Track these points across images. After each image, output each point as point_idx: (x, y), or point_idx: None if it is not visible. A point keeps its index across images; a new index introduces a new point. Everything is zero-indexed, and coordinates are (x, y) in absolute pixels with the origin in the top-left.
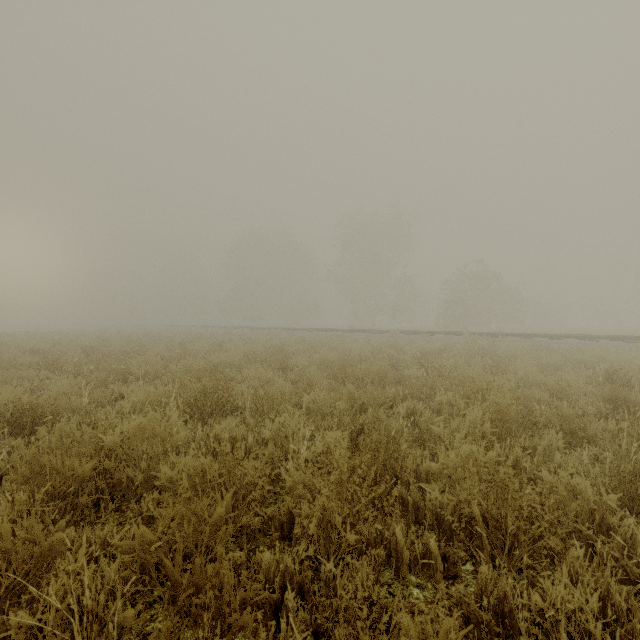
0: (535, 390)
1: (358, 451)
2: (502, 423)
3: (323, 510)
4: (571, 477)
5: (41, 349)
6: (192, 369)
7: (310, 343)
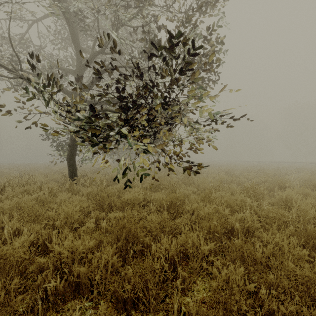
0: None
1: None
2: (298, 171)
3: None
4: None
5: None
6: (242, 167)
7: (268, 165)
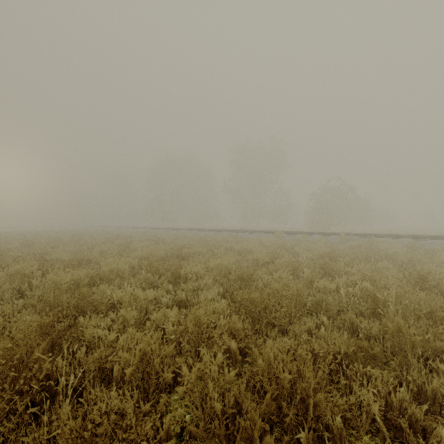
0: None
1: None
2: None
3: None
4: None
5: None
6: (60, 286)
7: (209, 243)
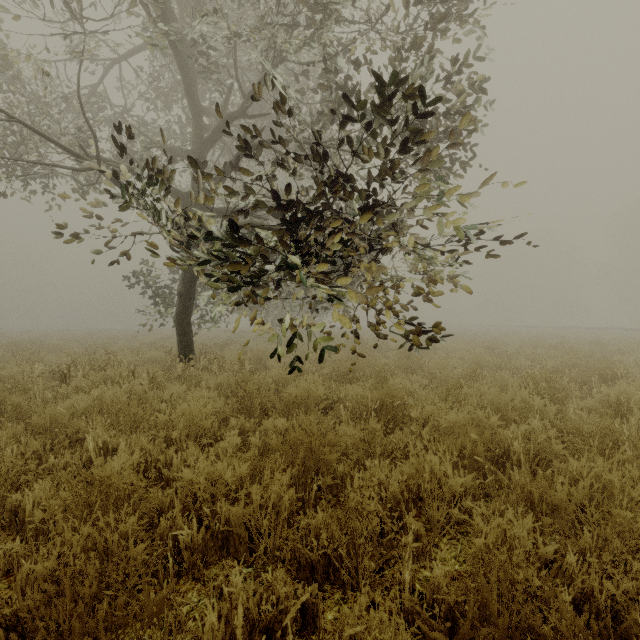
0: None
1: None
2: None
3: None
4: None
5: None
6: (520, 339)
7: (576, 335)
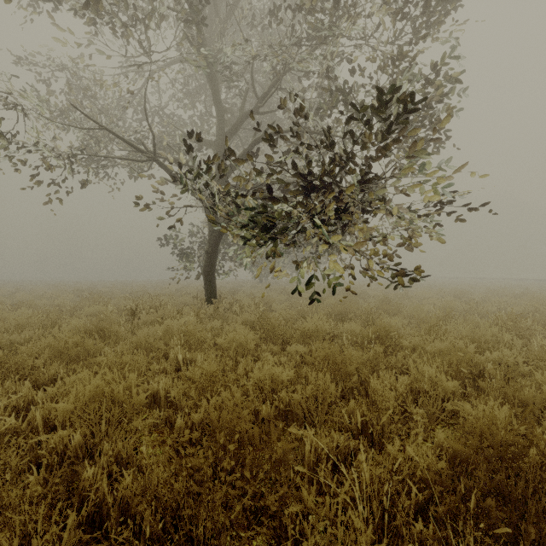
0: None
1: None
2: None
3: None
4: None
5: None
6: (485, 289)
7: (538, 286)
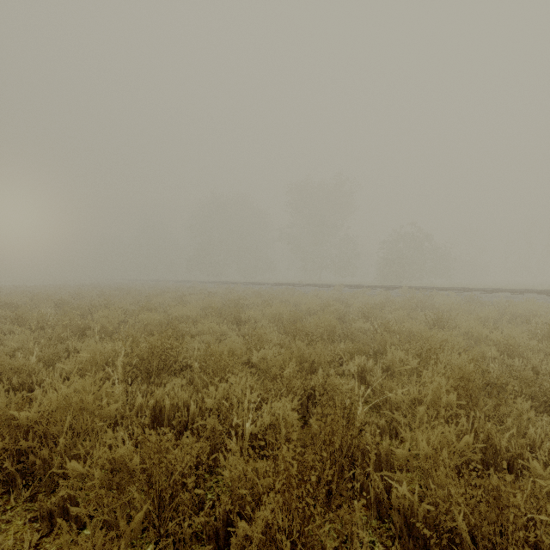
0: (485, 347)
1: (309, 417)
2: (465, 390)
3: (266, 523)
4: (549, 457)
5: (18, 302)
6: (150, 323)
7: (264, 296)
